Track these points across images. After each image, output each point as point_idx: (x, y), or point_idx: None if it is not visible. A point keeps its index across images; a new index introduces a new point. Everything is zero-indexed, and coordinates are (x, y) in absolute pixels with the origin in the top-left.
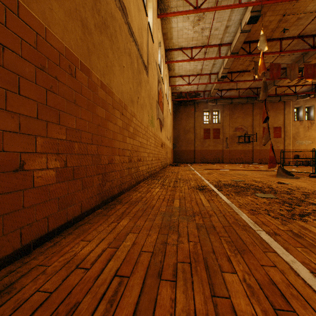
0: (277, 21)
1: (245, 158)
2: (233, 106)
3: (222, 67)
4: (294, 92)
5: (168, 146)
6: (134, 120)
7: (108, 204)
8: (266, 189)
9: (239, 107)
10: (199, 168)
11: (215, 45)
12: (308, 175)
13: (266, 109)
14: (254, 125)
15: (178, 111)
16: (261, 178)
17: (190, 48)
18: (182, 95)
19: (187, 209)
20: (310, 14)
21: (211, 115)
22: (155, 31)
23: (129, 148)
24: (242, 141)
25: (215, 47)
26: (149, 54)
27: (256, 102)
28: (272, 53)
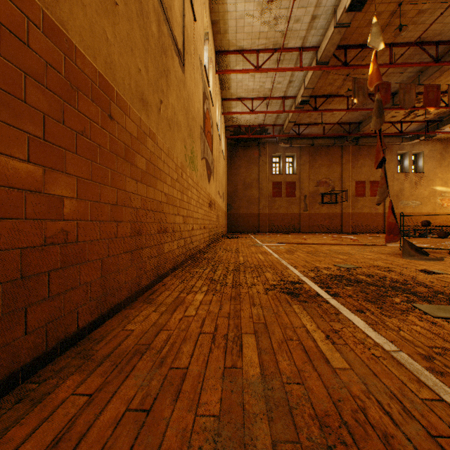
0: (389, 14)
1: (331, 226)
2: (314, 150)
3: (302, 86)
4: (399, 130)
5: (220, 207)
6: (148, 143)
7: (42, 371)
8: (419, 288)
9: (323, 151)
10: (269, 241)
11: (293, 48)
12: (448, 253)
13: (382, 145)
14: (344, 177)
15: (236, 155)
16: (383, 261)
17: (256, 51)
18: (241, 130)
19: (291, 390)
20: (438, 5)
21: (283, 162)
22: (199, 5)
23: (135, 204)
24: (326, 201)
25: (294, 51)
26: (186, 33)
27: (347, 145)
28: (379, 65)
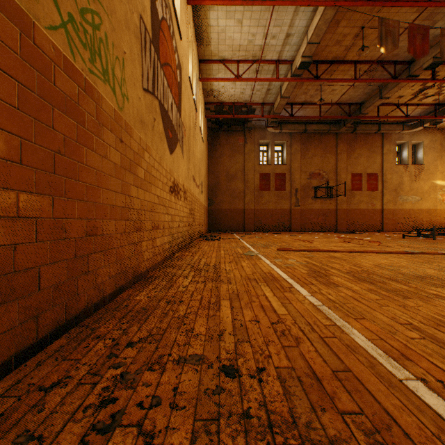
0: None
1: (324, 223)
2: (306, 137)
3: (304, 42)
4: (405, 114)
5: (196, 199)
6: None
7: None
8: None
9: (316, 139)
10: (263, 245)
11: None
12: None
13: None
14: (339, 169)
15: (217, 142)
16: None
17: None
18: (224, 109)
19: None
20: None
21: (272, 150)
22: None
23: None
24: (320, 195)
25: None
26: None
27: (343, 132)
28: (414, 1)
